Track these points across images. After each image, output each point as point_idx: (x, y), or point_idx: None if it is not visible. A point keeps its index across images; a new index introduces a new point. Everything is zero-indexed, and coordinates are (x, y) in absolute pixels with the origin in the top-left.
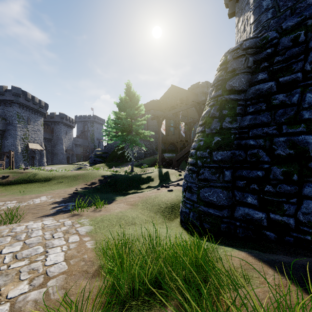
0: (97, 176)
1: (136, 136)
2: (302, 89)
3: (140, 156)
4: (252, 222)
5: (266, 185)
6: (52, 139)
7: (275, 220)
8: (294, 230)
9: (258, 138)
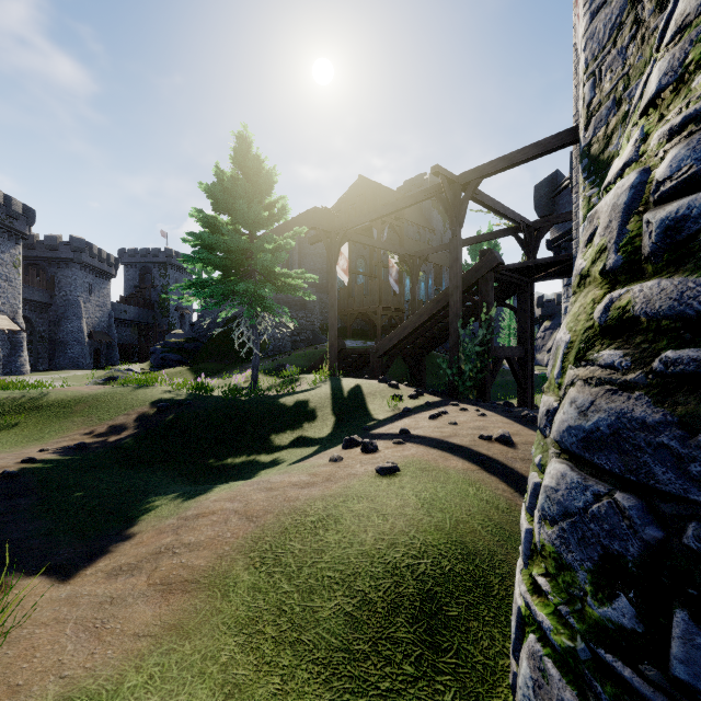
0: (138, 404)
1: (264, 285)
2: None
3: (280, 348)
4: None
5: None
6: (51, 305)
7: None
8: None
9: None
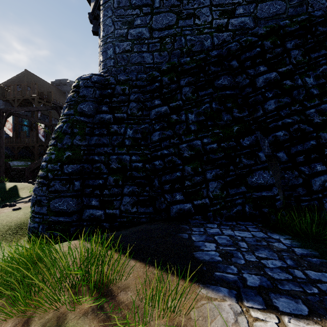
0: None
1: None
2: (126, 125)
3: None
4: (95, 219)
5: (105, 190)
6: None
7: (109, 213)
8: (119, 217)
9: (101, 155)
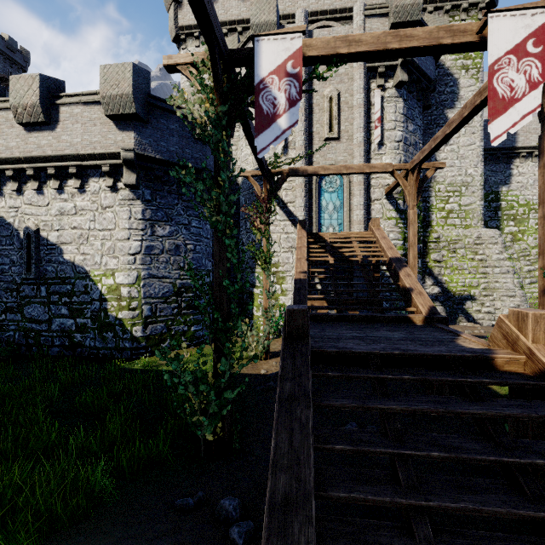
0: None
1: None
2: None
3: None
4: None
5: None
6: None
7: None
8: None
9: None
